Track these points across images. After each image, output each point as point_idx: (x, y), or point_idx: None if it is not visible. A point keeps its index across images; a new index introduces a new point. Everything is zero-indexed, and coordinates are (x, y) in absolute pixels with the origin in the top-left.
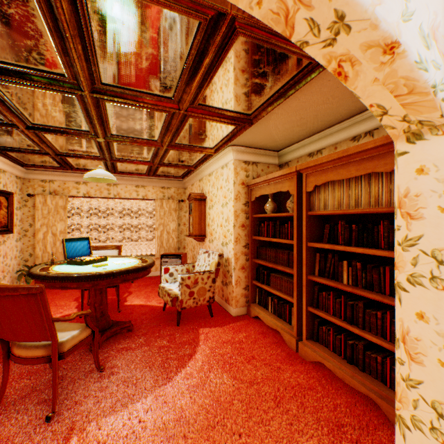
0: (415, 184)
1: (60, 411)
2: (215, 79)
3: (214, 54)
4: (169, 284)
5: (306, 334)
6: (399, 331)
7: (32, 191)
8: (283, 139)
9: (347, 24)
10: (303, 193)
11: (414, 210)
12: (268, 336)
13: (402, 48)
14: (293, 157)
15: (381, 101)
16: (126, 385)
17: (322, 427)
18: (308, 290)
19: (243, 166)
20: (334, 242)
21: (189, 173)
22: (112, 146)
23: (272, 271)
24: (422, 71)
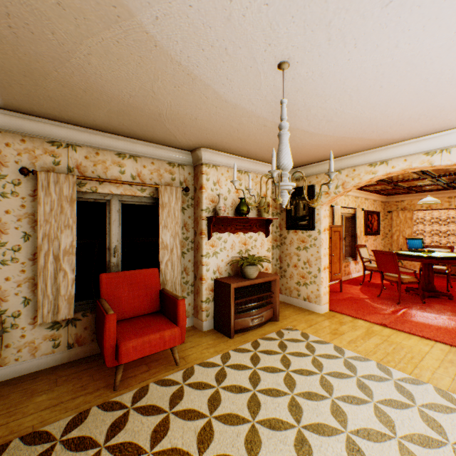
0: None
1: (400, 305)
2: None
3: None
4: None
5: None
6: None
7: (389, 209)
8: None
9: None
10: None
11: None
12: None
13: None
14: None
15: None
16: (434, 310)
17: None
18: None
19: None
20: None
21: None
22: (438, 179)
23: None
24: None
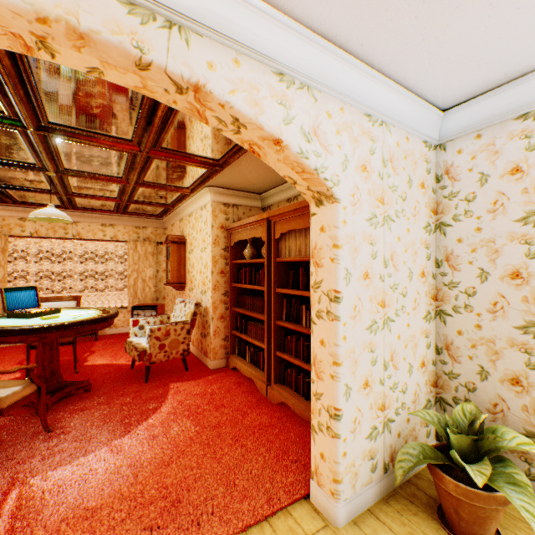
0: (320, 240)
1: None
2: (173, 128)
3: (165, 111)
4: (139, 338)
5: (275, 378)
6: (312, 357)
7: None
8: (261, 183)
9: (243, 124)
10: (272, 240)
11: (319, 260)
12: (243, 386)
13: (285, 144)
14: (274, 201)
15: (290, 174)
16: (79, 441)
17: (270, 453)
18: (277, 335)
19: (223, 208)
20: (297, 287)
21: (168, 212)
22: (66, 180)
23: (251, 319)
24: (304, 159)
